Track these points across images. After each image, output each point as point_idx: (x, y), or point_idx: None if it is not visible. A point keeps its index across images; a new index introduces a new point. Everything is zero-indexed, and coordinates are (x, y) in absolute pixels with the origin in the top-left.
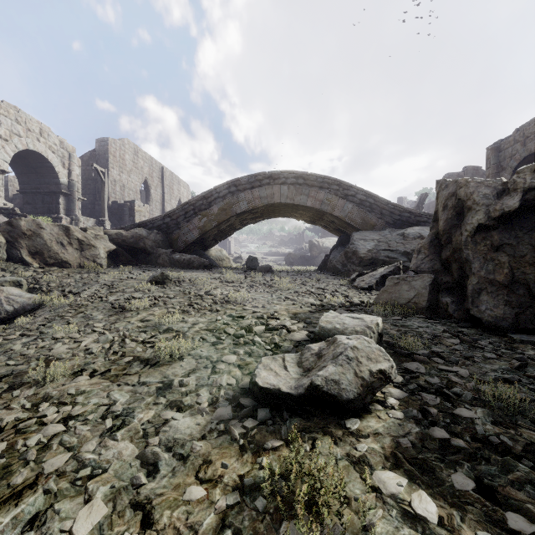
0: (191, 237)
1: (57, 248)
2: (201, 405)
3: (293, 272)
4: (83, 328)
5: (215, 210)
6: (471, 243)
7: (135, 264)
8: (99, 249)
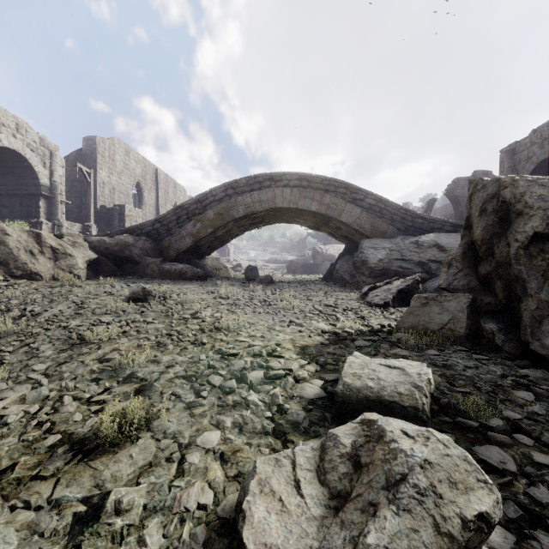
0: (184, 245)
1: (25, 258)
2: None
3: (297, 283)
4: (15, 374)
5: (210, 214)
6: (523, 257)
7: (120, 275)
8: (76, 258)
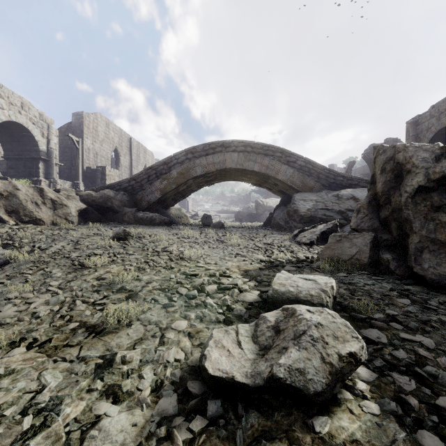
0: (154, 198)
1: (31, 207)
2: (142, 392)
3: (242, 228)
4: (38, 287)
5: (174, 174)
6: (411, 204)
7: (104, 221)
8: (70, 208)
